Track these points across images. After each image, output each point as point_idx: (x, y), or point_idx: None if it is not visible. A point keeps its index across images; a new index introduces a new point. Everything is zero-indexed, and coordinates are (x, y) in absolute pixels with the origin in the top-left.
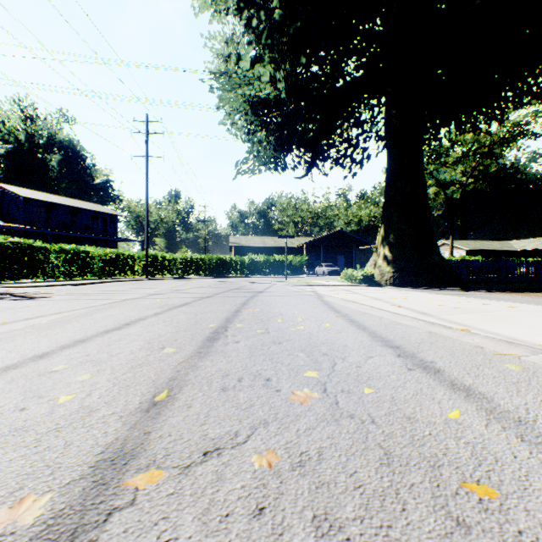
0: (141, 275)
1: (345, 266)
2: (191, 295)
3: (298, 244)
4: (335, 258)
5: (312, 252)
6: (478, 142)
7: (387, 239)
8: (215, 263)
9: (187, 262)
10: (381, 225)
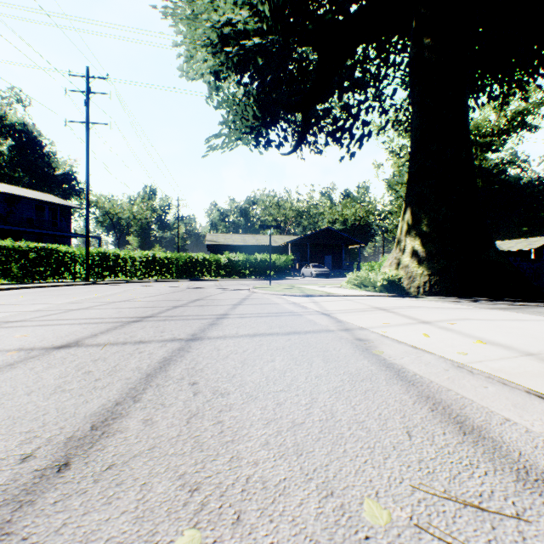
0: (83, 278)
1: (332, 267)
2: (38, 337)
3: (282, 242)
4: (322, 258)
5: (298, 252)
6: (480, 131)
7: (417, 226)
8: (184, 263)
9: (148, 261)
10: (406, 208)
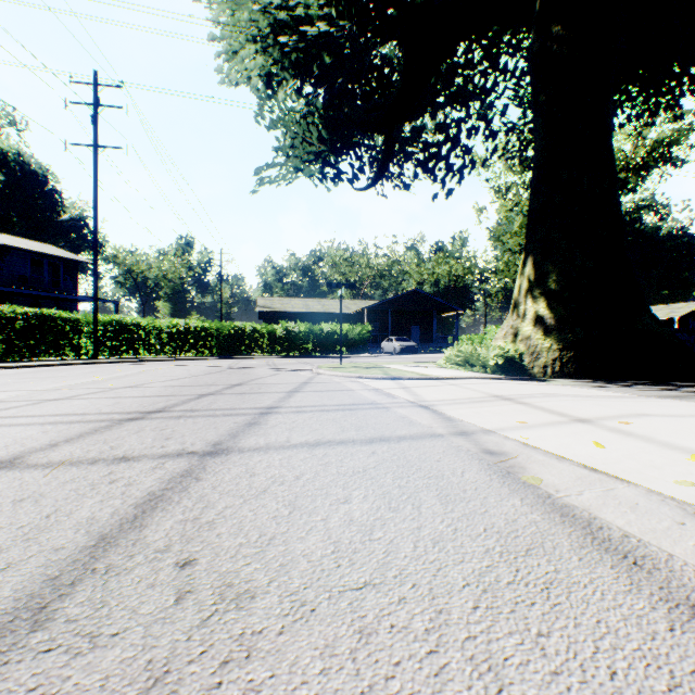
0: (91, 355)
1: (421, 340)
2: None
3: (356, 309)
4: (408, 330)
5: (376, 321)
6: None
7: (543, 283)
8: (227, 335)
9: (179, 332)
10: (526, 258)
